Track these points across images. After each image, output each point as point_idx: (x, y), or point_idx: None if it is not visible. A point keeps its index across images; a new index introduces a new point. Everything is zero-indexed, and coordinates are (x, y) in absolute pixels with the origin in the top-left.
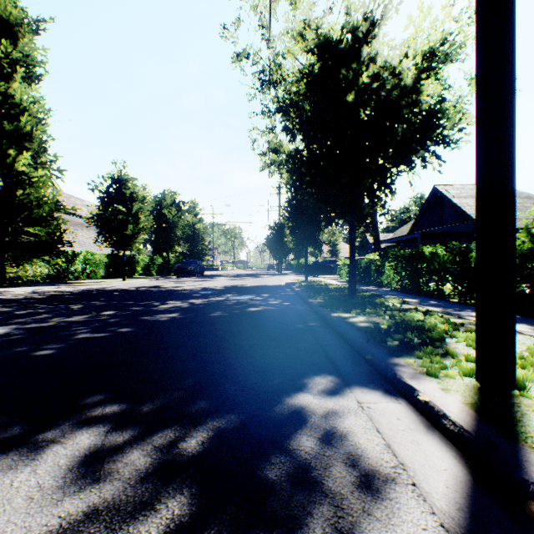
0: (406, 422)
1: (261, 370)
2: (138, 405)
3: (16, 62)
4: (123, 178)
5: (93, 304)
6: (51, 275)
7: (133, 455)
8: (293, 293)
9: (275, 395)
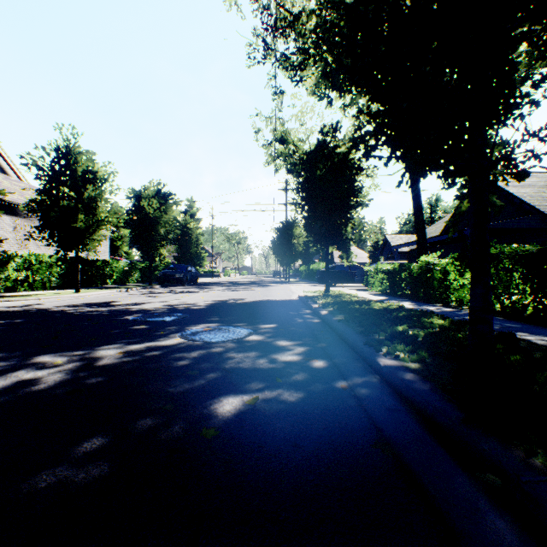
0: None
1: None
2: None
3: None
4: (73, 150)
5: None
6: None
7: None
8: (317, 319)
9: None
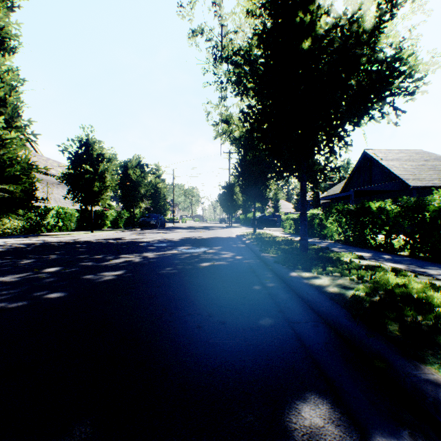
0: None
1: (211, 387)
2: None
3: None
4: (91, 141)
5: (44, 259)
6: (25, 228)
7: None
8: (244, 245)
9: None
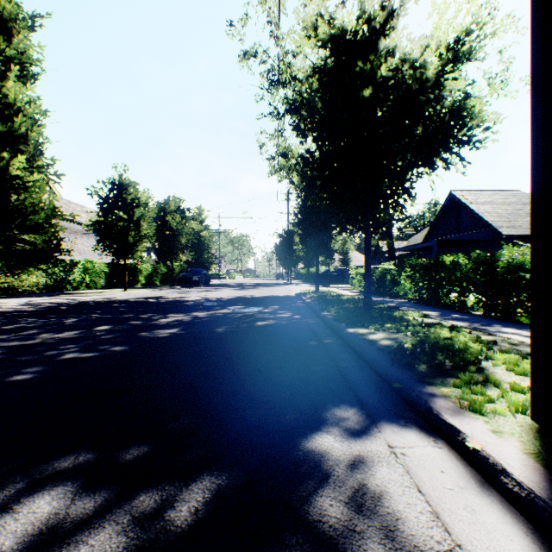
0: (453, 477)
1: (271, 401)
2: (120, 452)
3: (10, 60)
4: (124, 182)
5: (88, 318)
6: (48, 285)
7: (103, 532)
8: (303, 304)
9: (288, 437)
